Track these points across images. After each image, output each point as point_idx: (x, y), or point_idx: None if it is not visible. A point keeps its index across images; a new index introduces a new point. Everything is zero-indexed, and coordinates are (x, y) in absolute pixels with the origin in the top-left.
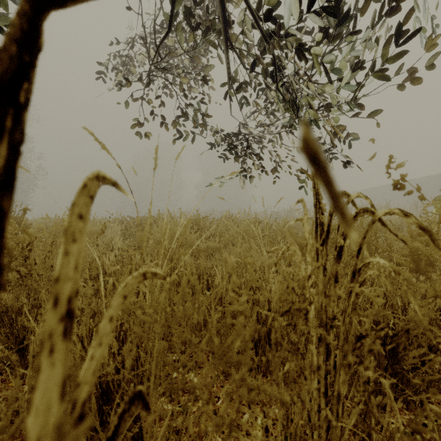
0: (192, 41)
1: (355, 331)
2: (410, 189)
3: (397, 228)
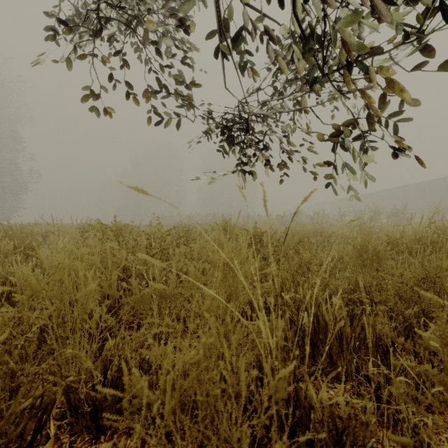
0: None
1: None
2: (423, 191)
3: None
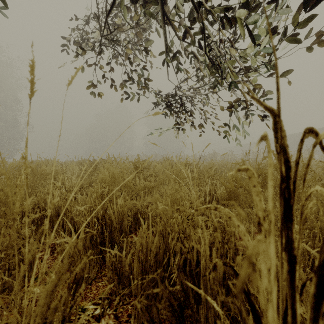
0: (134, 15)
1: (307, 307)
2: None
3: (313, 171)
